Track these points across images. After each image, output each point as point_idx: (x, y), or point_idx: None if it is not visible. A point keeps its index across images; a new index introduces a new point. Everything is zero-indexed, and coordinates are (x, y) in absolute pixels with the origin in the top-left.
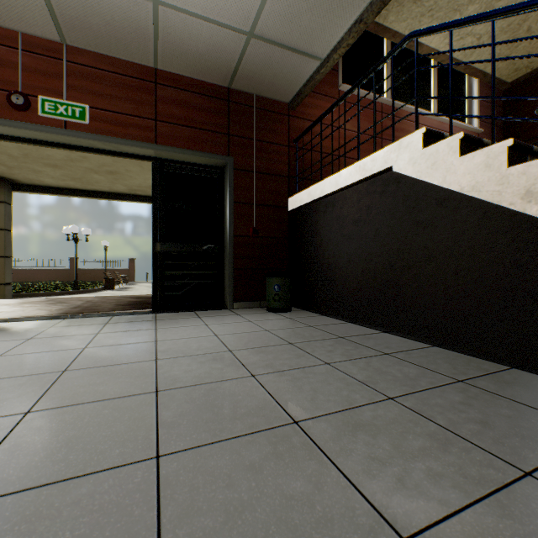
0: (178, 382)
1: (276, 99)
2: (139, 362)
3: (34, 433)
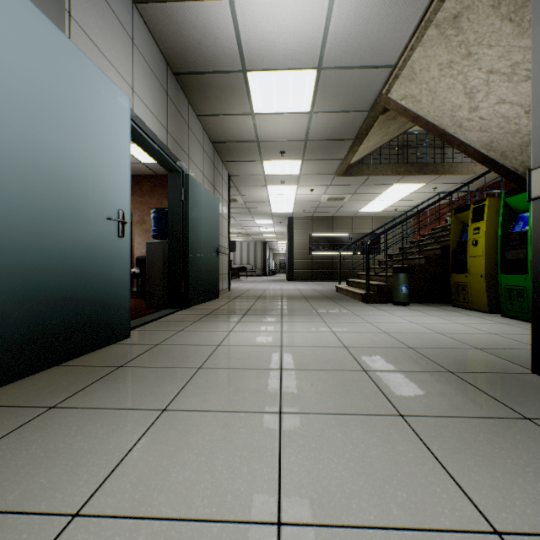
0: None
1: None
2: None
3: None
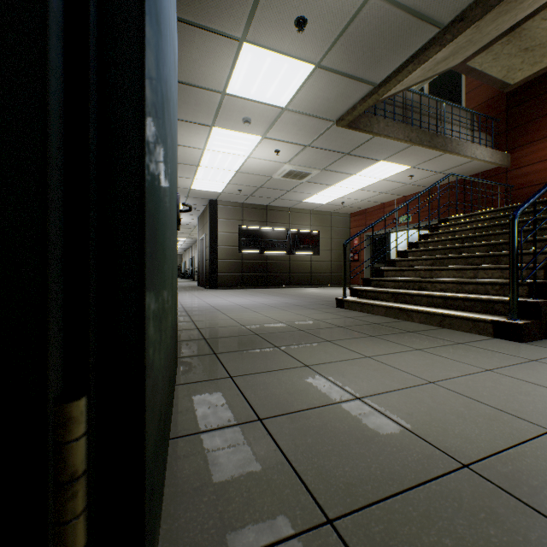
0: None
1: (493, 167)
2: None
3: None
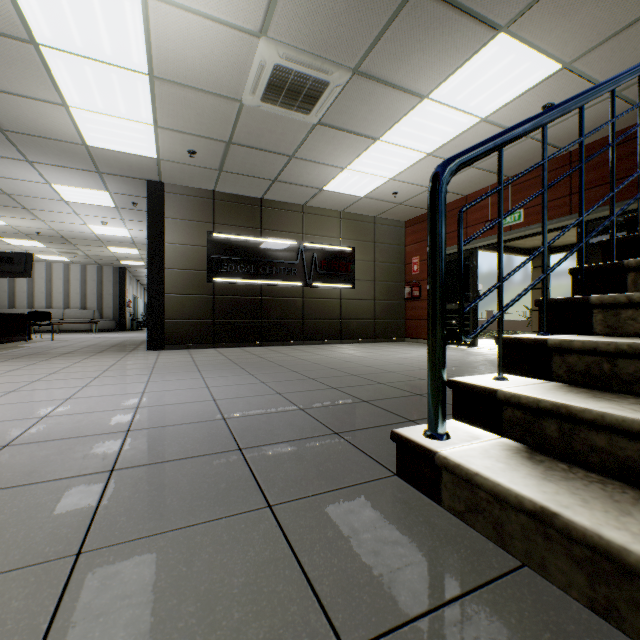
0: (466, 367)
1: None
2: (475, 363)
3: (421, 363)
